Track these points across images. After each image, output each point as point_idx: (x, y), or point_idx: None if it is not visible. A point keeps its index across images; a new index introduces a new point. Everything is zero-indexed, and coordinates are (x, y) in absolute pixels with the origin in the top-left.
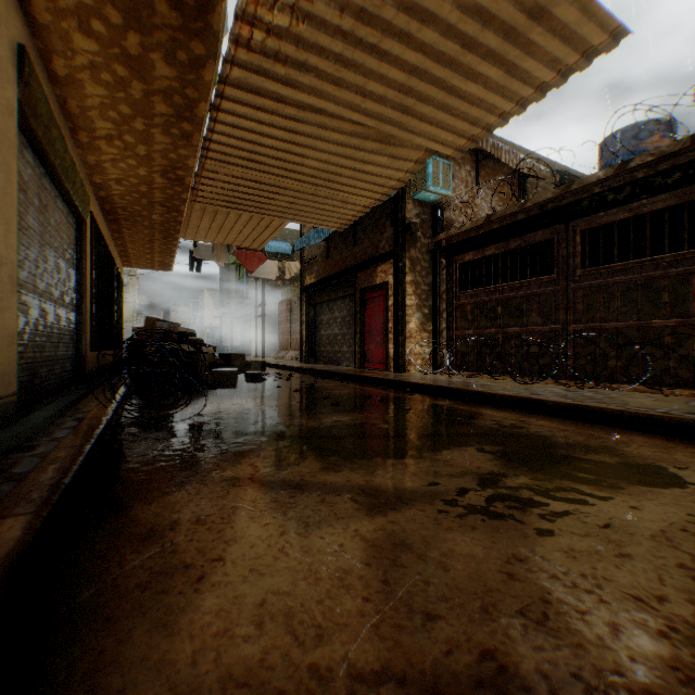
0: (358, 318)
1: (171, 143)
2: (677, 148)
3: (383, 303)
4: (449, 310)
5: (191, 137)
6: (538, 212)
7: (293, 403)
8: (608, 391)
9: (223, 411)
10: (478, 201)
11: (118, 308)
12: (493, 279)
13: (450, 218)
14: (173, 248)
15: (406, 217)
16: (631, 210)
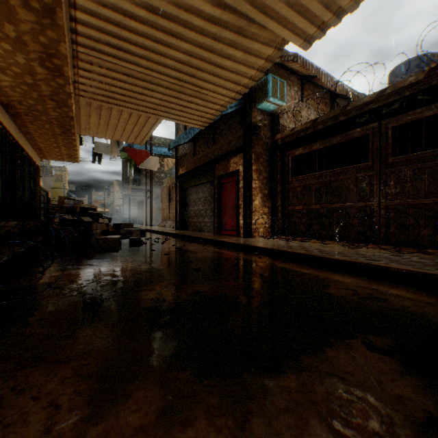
0: (216, 197)
1: (36, 22)
2: None
3: (235, 186)
4: (283, 191)
5: (54, 14)
6: (355, 114)
7: (159, 268)
8: (427, 255)
9: (89, 278)
10: (302, 113)
11: (33, 189)
12: (313, 169)
13: (283, 124)
14: (74, 142)
15: (252, 122)
16: (437, 107)
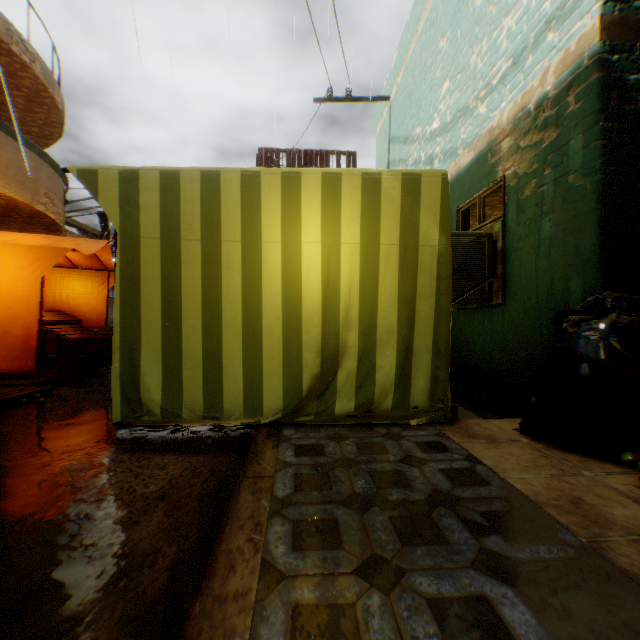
0: None
1: None
2: None
3: None
4: None
5: None
6: None
7: None
8: None
9: None
10: None
11: None
12: None
13: None
14: None
15: None
16: None
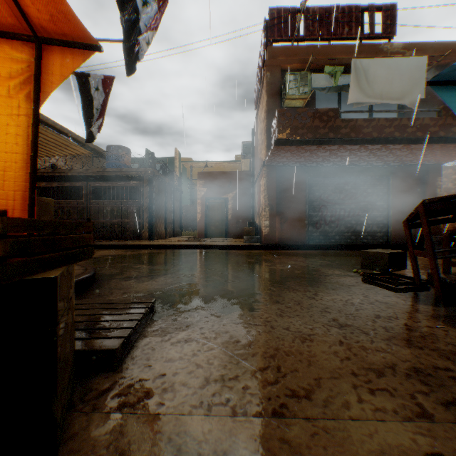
0: None
1: None
2: (118, 170)
3: None
4: None
5: None
6: (77, 175)
7: None
8: (99, 242)
9: None
10: None
11: None
12: (58, 194)
13: None
14: None
15: None
16: (108, 184)
